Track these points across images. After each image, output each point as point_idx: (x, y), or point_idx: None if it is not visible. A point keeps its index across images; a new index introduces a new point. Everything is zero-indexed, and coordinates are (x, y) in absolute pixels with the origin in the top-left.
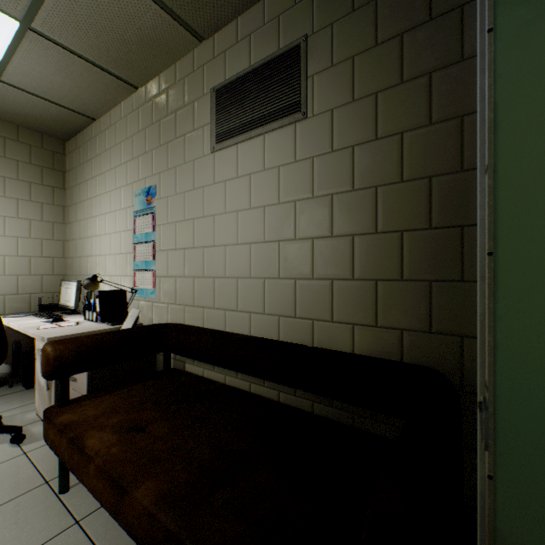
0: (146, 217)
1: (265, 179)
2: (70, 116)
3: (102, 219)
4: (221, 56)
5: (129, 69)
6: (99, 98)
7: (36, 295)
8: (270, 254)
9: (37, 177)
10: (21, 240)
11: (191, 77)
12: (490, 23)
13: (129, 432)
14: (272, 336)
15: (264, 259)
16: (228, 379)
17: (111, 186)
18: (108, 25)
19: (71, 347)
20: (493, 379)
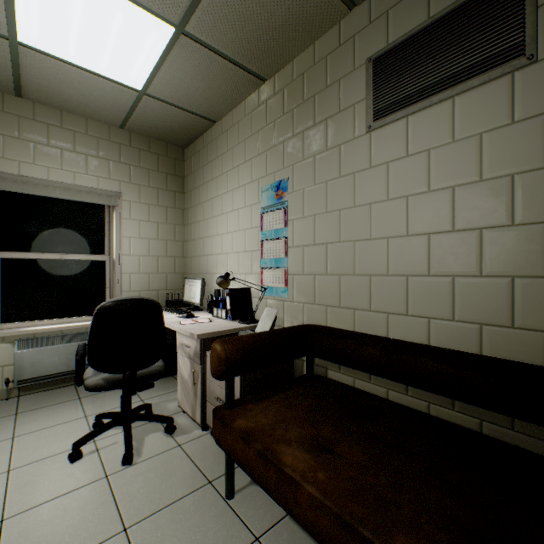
0: (276, 213)
1: (454, 152)
2: (194, 121)
3: (223, 218)
4: (381, 18)
5: (262, 60)
6: (225, 98)
7: (162, 291)
8: (463, 245)
9: (162, 183)
10: (151, 241)
11: (335, 54)
12: None
13: (318, 451)
14: (468, 349)
15: (452, 252)
16: (392, 394)
17: (232, 185)
18: (256, 12)
19: (237, 347)
20: None
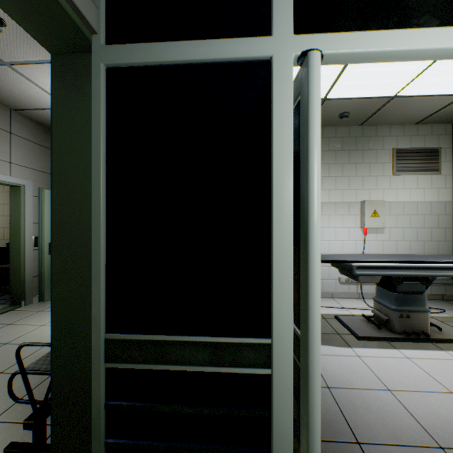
0: None
1: None
2: None
3: None
4: None
5: None
6: None
7: None
8: None
9: None
10: None
11: None
12: (11, 194)
13: None
14: None
15: None
16: None
17: None
18: None
19: None
20: (11, 239)
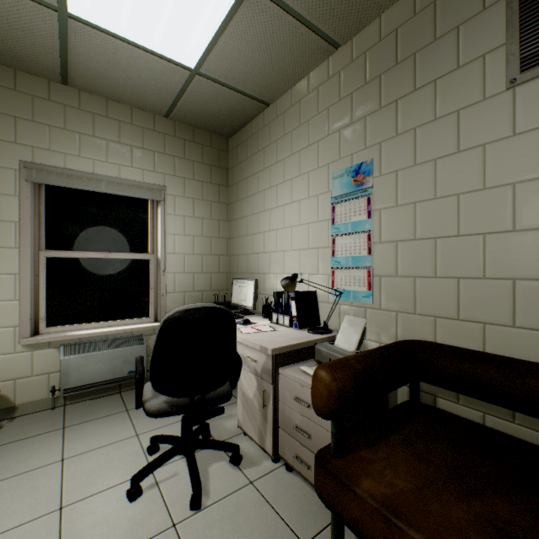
0: (355, 202)
1: None
2: (245, 105)
3: (278, 211)
4: None
5: (342, 18)
6: (286, 73)
7: (206, 292)
8: None
9: (207, 176)
10: (196, 239)
11: None
12: None
13: None
14: None
15: None
16: None
17: (291, 173)
18: None
19: (347, 376)
20: None
